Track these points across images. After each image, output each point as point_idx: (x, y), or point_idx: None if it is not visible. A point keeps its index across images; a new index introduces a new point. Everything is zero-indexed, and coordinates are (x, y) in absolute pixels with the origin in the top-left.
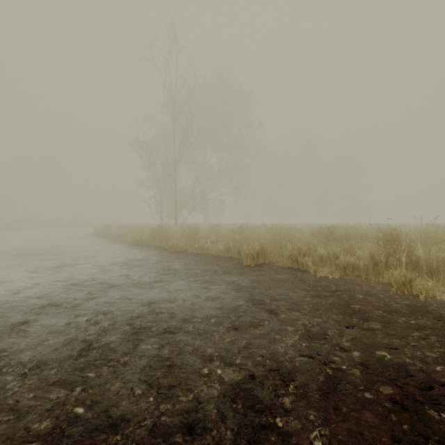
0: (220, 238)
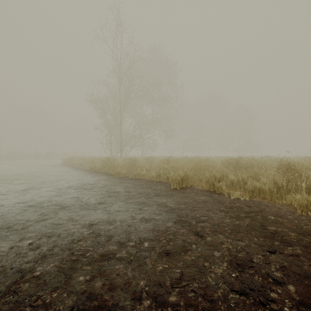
0: (153, 166)
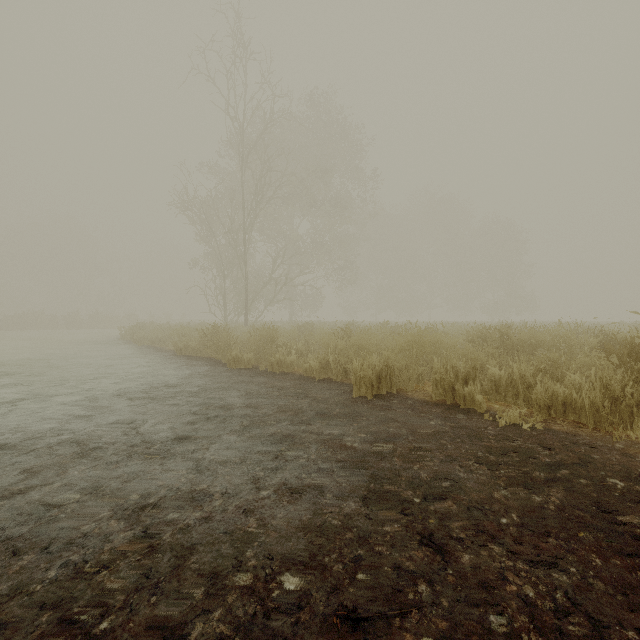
0: (312, 345)
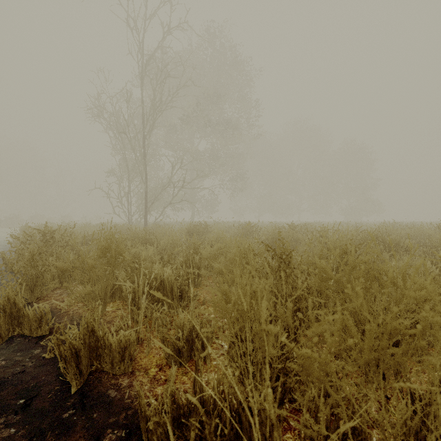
0: (199, 263)
